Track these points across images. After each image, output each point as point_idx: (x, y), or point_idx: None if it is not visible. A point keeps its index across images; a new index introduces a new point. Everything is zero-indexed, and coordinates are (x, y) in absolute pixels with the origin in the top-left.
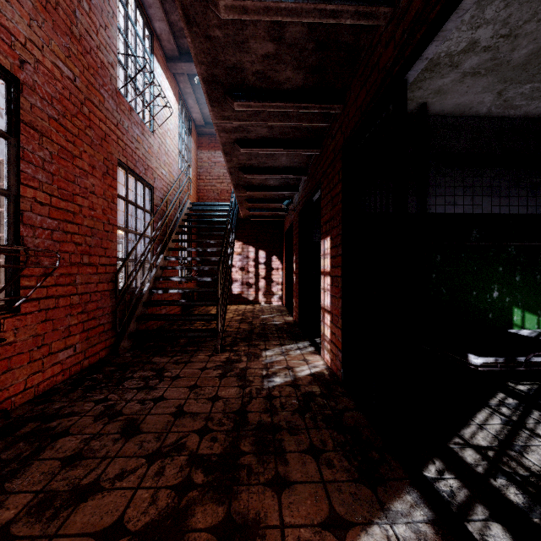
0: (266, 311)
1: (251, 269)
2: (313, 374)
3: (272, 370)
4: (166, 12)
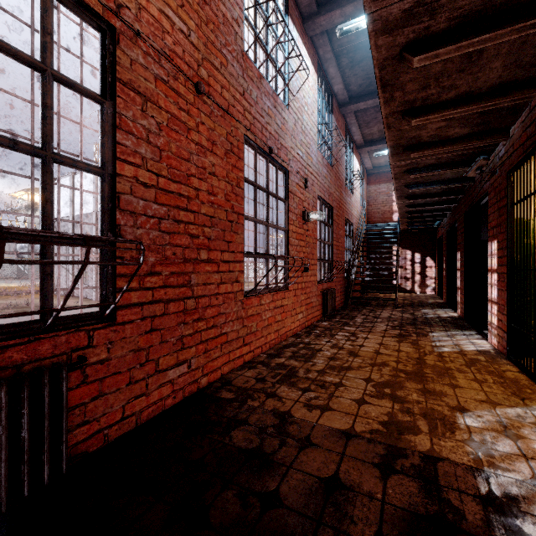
0: (421, 297)
1: (408, 267)
2: (449, 316)
3: (427, 314)
4: (361, 131)
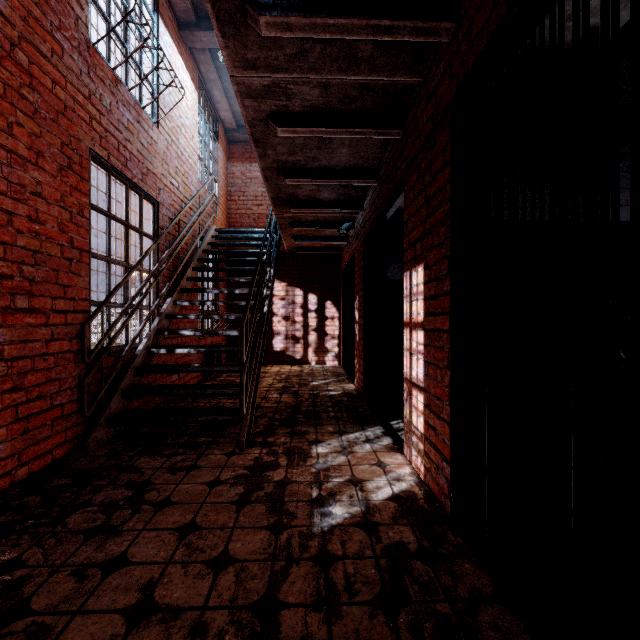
0: (318, 375)
1: (298, 318)
2: (397, 498)
3: (328, 487)
4: None
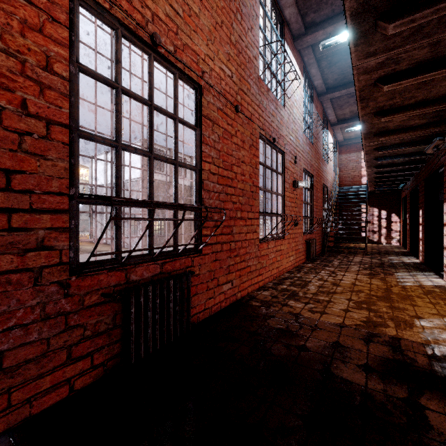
0: (387, 247)
1: (375, 222)
2: (411, 262)
3: (392, 260)
4: (335, 112)
